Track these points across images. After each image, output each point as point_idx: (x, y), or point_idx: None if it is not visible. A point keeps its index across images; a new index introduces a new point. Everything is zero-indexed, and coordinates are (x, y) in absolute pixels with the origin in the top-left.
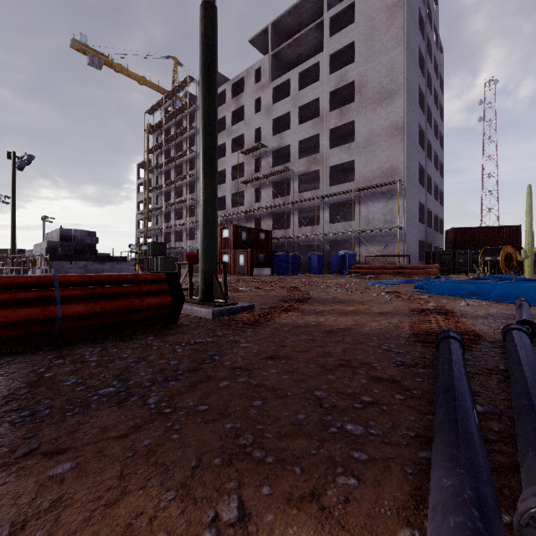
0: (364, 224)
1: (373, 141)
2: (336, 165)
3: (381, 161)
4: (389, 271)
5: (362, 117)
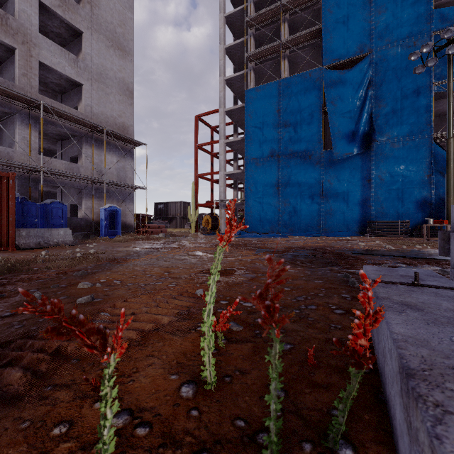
0: (97, 174)
1: (107, 82)
2: (50, 67)
3: (115, 111)
4: (159, 230)
5: (94, 40)
